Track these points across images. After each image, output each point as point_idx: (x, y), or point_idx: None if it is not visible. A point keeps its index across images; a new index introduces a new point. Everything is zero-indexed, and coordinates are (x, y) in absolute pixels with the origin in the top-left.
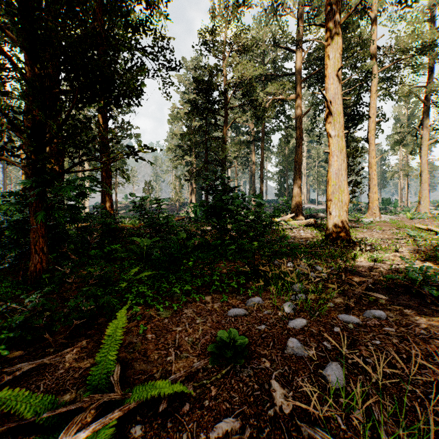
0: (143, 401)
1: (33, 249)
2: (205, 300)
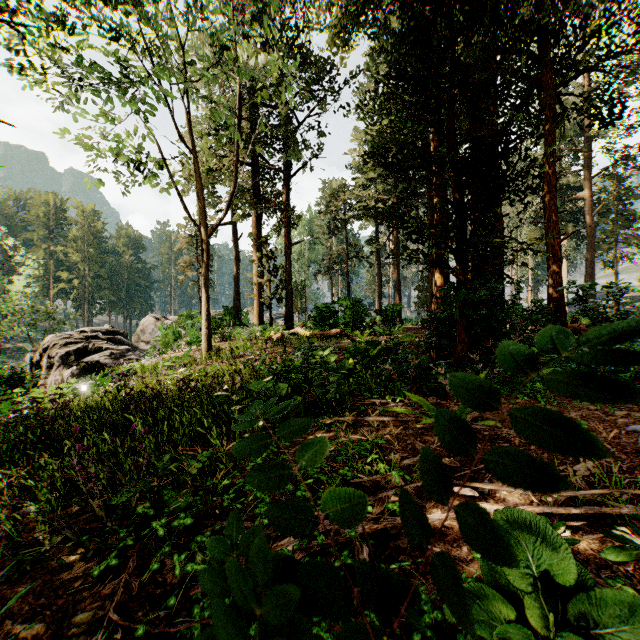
0: (482, 434)
1: (457, 339)
2: (611, 413)
